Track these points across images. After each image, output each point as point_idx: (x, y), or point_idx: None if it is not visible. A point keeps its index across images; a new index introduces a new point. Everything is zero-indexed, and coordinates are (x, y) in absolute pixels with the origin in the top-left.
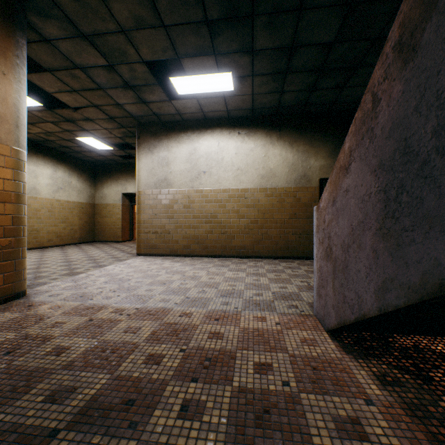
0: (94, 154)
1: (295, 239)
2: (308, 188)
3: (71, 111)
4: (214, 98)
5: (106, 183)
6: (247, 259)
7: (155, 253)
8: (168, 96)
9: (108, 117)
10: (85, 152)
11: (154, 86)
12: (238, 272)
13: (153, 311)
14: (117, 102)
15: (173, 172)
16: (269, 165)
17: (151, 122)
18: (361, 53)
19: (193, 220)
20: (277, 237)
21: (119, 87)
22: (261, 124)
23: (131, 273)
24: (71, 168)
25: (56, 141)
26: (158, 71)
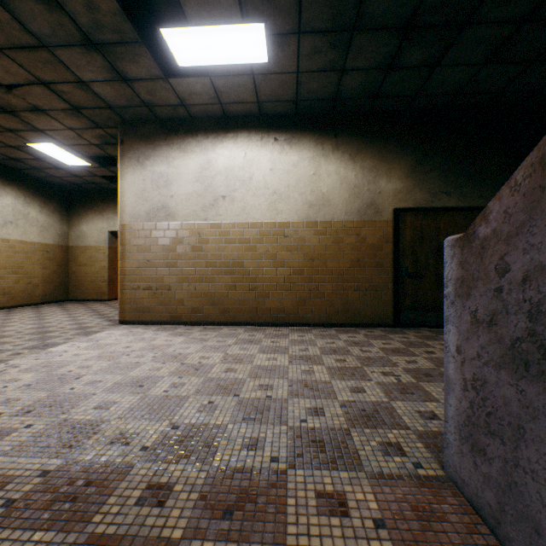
0: (64, 172)
1: (358, 298)
2: (377, 223)
3: (5, 92)
4: (237, 77)
5: (86, 217)
6: (287, 327)
7: (147, 320)
8: (166, 75)
9: (69, 107)
10: (49, 169)
11: (135, 46)
12: (276, 355)
13: (80, 481)
14: (78, 77)
15: (175, 196)
16: (320, 188)
17: (142, 118)
18: None
19: (207, 269)
20: (332, 295)
21: (75, 46)
22: (308, 127)
23: (89, 361)
24: (28, 193)
25: None
26: (143, 23)
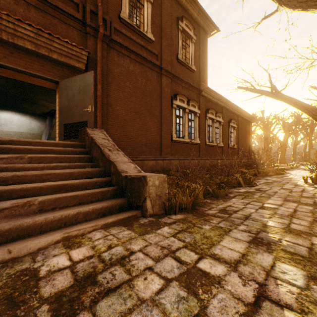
0: None
1: None
2: None
3: None
4: None
5: None
6: None
7: None
8: None
9: None
10: None
11: None
12: None
13: None
14: None
15: None
16: (32, 126)
17: None
18: None
19: None
20: None
21: None
22: (28, 113)
23: None
24: None
25: None
26: None
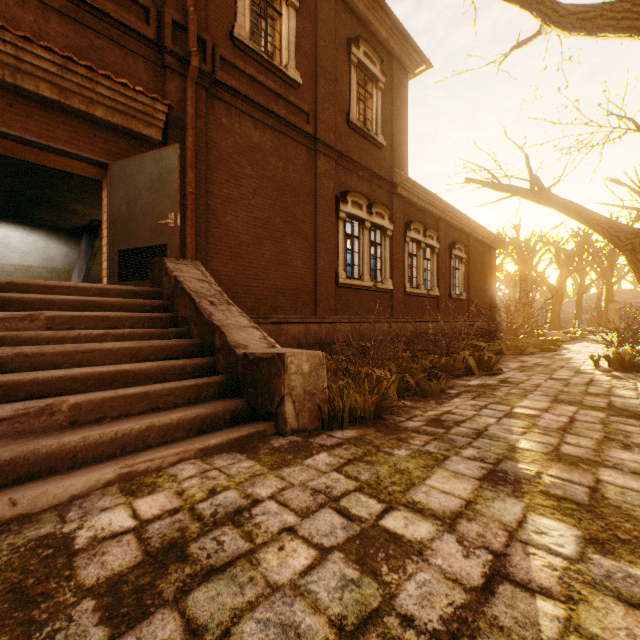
0: None
1: None
2: None
3: None
4: None
5: None
6: None
7: None
8: None
9: None
10: None
11: None
12: None
13: None
14: None
15: None
16: (50, 253)
17: None
18: None
19: None
20: None
21: None
22: (44, 227)
23: None
24: None
25: None
26: None
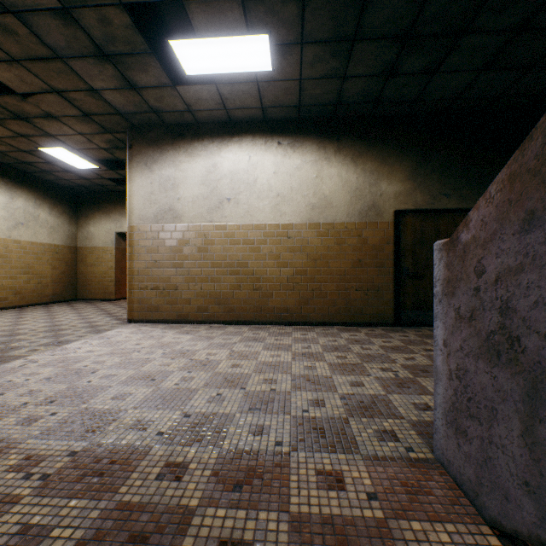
0: (73, 175)
1: (359, 297)
2: (378, 224)
3: (20, 100)
4: (242, 84)
5: (93, 219)
6: (291, 326)
7: (155, 319)
8: (173, 82)
9: (80, 114)
10: (59, 172)
11: (145, 57)
12: (280, 352)
13: (105, 460)
14: (90, 86)
15: (182, 198)
16: (323, 191)
17: (150, 123)
18: (473, 5)
19: (212, 269)
20: (334, 294)
21: (88, 57)
22: (311, 131)
23: (103, 357)
24: (38, 195)
25: (9, 153)
26: (152, 34)
